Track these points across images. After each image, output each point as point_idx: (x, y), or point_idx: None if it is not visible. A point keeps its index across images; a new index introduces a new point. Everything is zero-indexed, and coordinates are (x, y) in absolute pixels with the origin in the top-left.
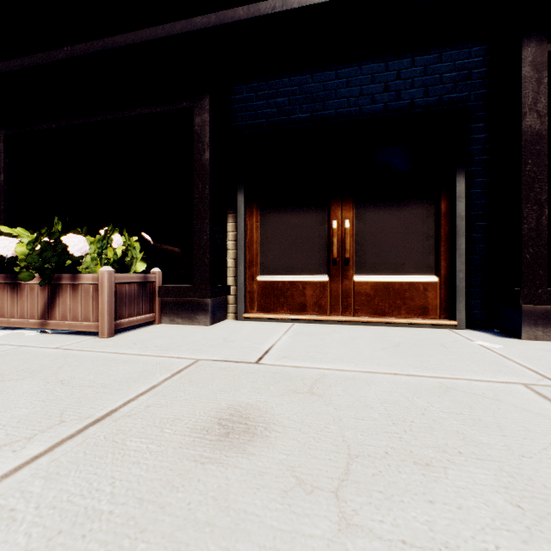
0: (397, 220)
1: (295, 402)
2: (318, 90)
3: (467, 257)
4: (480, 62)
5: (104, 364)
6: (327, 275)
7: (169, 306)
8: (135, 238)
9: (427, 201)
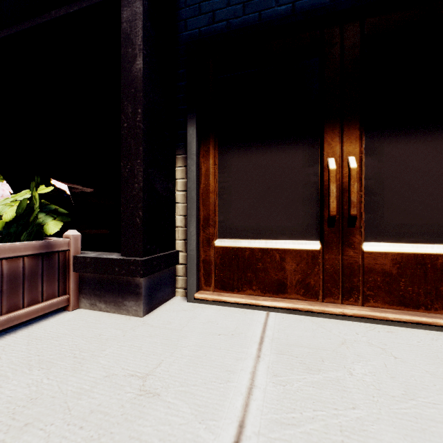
0: (440, 154)
1: None
2: None
3: None
4: None
5: None
6: (319, 241)
7: (89, 284)
8: (51, 188)
9: None
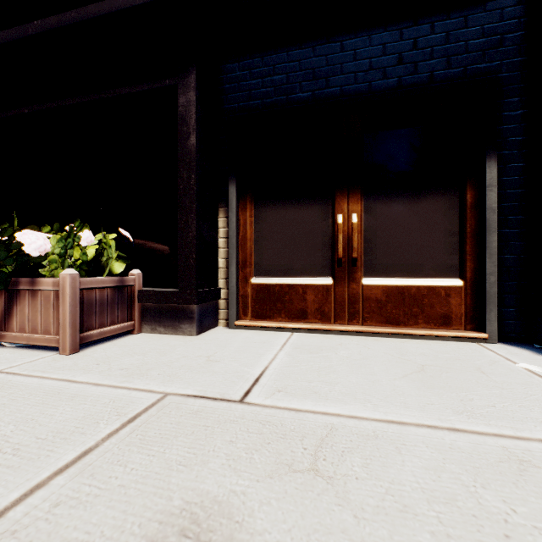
0: (413, 214)
1: (290, 496)
2: (320, 65)
3: (498, 257)
4: (515, 25)
5: (41, 402)
6: (331, 278)
7: (150, 313)
8: (114, 235)
9: (450, 190)
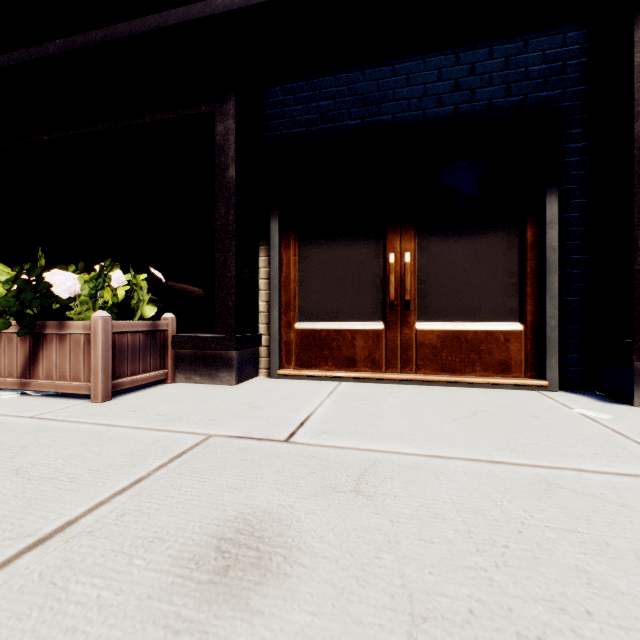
0: (470, 253)
1: (334, 508)
2: (370, 91)
3: (560, 300)
4: (577, 51)
5: (84, 442)
6: (382, 322)
7: (184, 361)
8: (144, 275)
9: (509, 228)
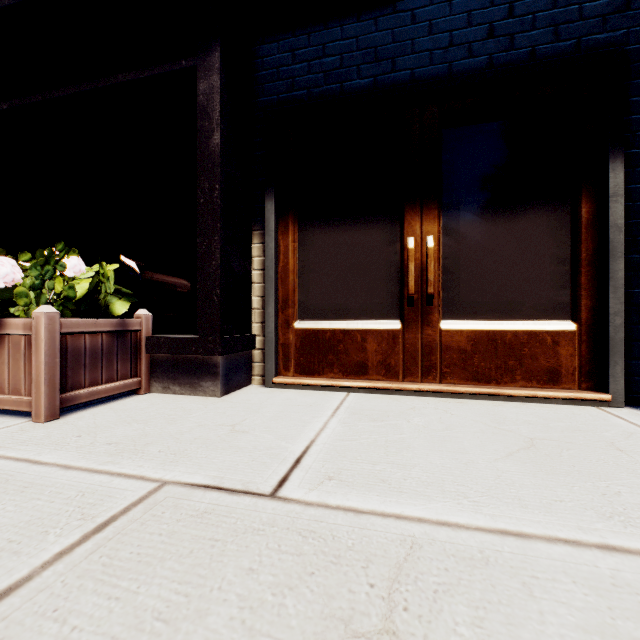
0: (509, 235)
1: None
2: (384, 42)
3: (624, 292)
4: None
5: None
6: (399, 321)
7: (161, 367)
8: (115, 265)
9: (558, 203)
